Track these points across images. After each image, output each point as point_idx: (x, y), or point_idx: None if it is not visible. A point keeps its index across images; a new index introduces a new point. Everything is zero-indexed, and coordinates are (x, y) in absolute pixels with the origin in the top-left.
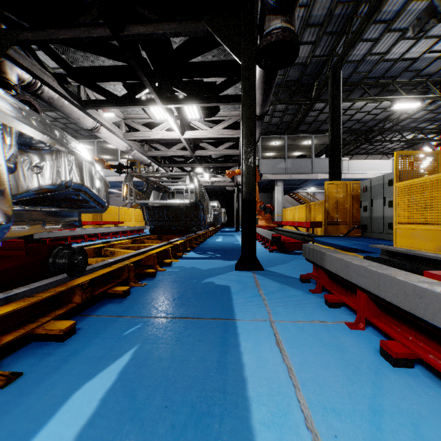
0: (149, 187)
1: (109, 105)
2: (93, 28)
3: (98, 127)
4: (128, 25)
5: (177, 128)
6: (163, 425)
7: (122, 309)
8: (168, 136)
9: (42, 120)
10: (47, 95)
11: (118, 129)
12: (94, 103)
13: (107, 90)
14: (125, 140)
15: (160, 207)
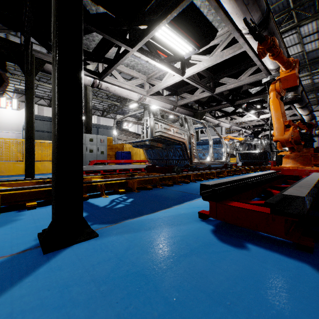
0: (241, 144)
1: (225, 116)
2: (225, 104)
3: (220, 122)
4: (236, 101)
5: (255, 116)
6: None
7: (239, 175)
8: (250, 119)
9: (230, 146)
10: (207, 119)
11: (226, 120)
12: (220, 116)
13: (225, 111)
14: (229, 124)
15: (247, 154)
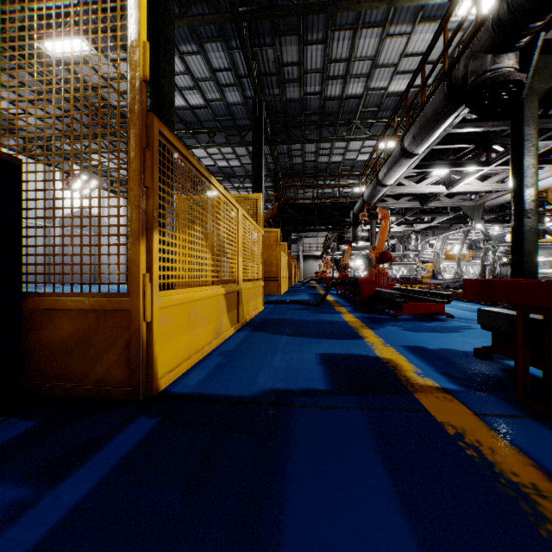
0: None
1: None
2: None
3: None
4: None
5: None
6: (456, 306)
7: None
8: None
9: (506, 250)
10: None
11: None
12: None
13: None
14: None
15: None
